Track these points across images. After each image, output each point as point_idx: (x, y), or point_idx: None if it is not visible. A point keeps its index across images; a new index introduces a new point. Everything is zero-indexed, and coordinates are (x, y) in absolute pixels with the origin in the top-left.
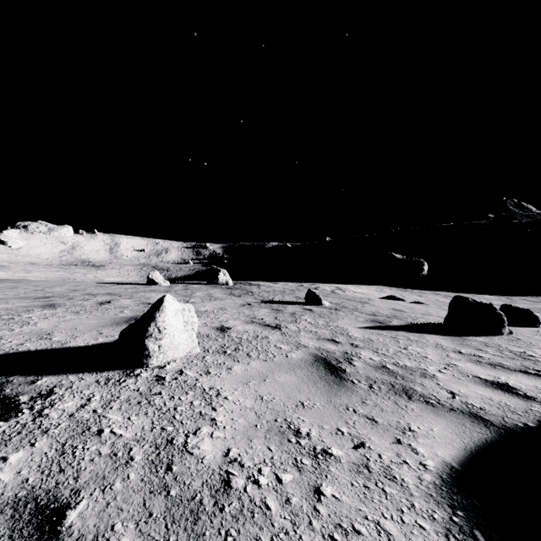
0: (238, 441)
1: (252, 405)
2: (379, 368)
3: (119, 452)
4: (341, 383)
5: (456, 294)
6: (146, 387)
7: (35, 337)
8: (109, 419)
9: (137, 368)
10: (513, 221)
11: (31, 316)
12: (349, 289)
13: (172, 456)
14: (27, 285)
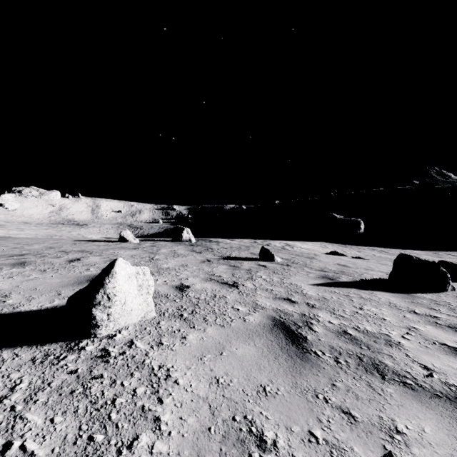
0: None
1: (206, 392)
2: (341, 335)
3: None
4: (305, 356)
5: (390, 249)
6: (87, 367)
7: None
8: (26, 422)
9: (84, 338)
10: (436, 186)
11: None
12: (297, 245)
13: None
14: (9, 242)
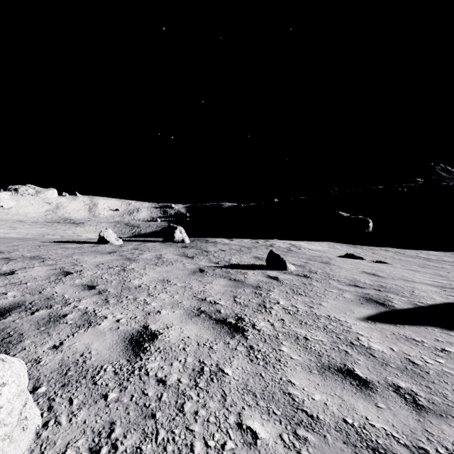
0: None
1: None
2: None
3: None
4: None
5: (404, 250)
6: None
7: None
8: None
9: None
10: (442, 183)
11: None
12: (303, 246)
13: None
14: None
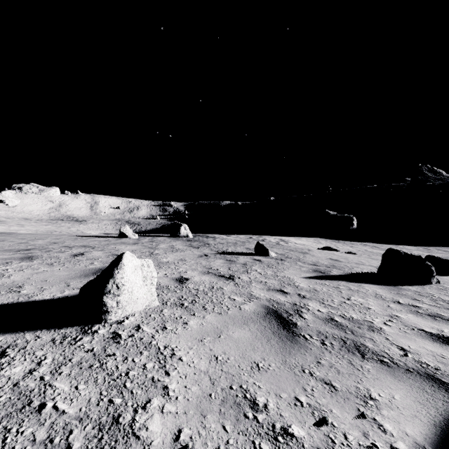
0: (191, 418)
1: (206, 367)
2: (328, 321)
3: (57, 437)
4: (294, 339)
5: (382, 245)
6: (101, 346)
7: (4, 290)
8: (55, 389)
9: (95, 323)
10: (427, 183)
11: (8, 268)
12: (291, 241)
13: (115, 441)
14: (14, 238)
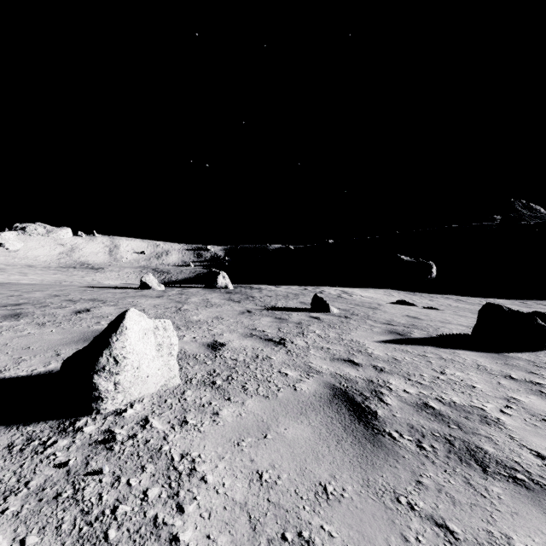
0: None
1: (244, 495)
2: (422, 409)
3: None
4: (376, 439)
5: (468, 298)
6: (82, 457)
7: None
8: None
9: (83, 415)
10: (522, 222)
11: None
12: (356, 293)
13: None
14: (5, 289)
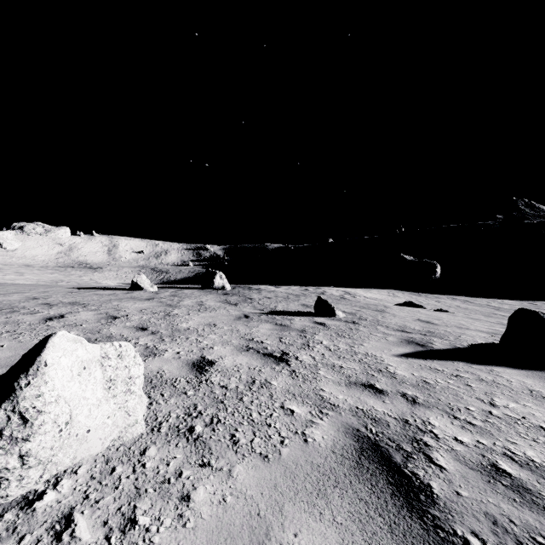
0: None
1: None
2: (493, 477)
3: None
4: None
5: (474, 299)
6: None
7: None
8: None
9: None
10: (525, 221)
11: None
12: (359, 294)
13: None
14: None
